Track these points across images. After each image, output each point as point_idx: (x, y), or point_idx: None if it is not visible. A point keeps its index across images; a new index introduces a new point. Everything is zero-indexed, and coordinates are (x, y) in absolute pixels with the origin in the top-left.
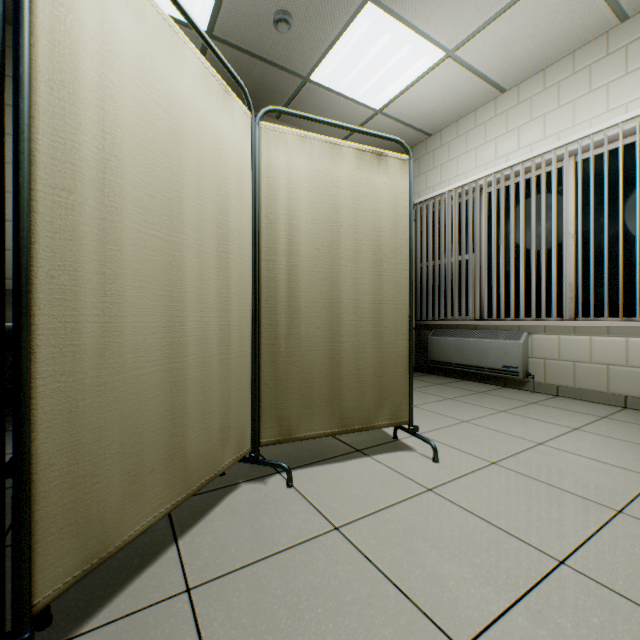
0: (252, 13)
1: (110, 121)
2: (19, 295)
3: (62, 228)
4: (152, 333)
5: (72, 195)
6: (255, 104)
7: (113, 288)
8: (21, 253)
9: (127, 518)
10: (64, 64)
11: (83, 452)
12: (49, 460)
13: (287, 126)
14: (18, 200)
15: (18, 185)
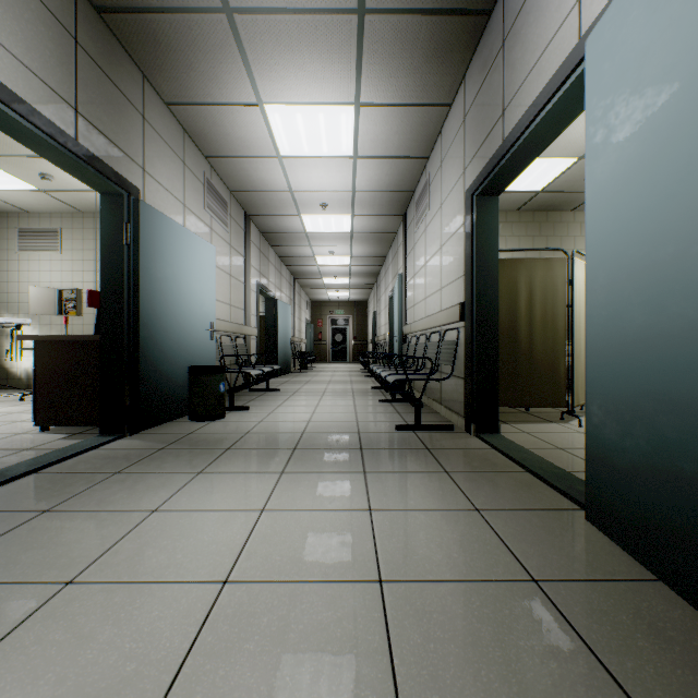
0: (571, 180)
1: (579, 302)
2: (572, 344)
3: (575, 330)
4: (582, 353)
5: (576, 322)
6: (556, 208)
7: (580, 341)
8: (573, 336)
9: (580, 399)
10: (575, 295)
11: (577, 378)
12: (574, 378)
13: (578, 213)
14: (572, 326)
15: (572, 323)
